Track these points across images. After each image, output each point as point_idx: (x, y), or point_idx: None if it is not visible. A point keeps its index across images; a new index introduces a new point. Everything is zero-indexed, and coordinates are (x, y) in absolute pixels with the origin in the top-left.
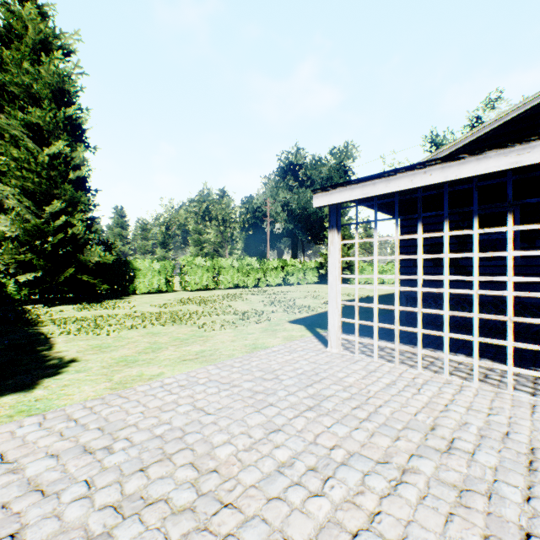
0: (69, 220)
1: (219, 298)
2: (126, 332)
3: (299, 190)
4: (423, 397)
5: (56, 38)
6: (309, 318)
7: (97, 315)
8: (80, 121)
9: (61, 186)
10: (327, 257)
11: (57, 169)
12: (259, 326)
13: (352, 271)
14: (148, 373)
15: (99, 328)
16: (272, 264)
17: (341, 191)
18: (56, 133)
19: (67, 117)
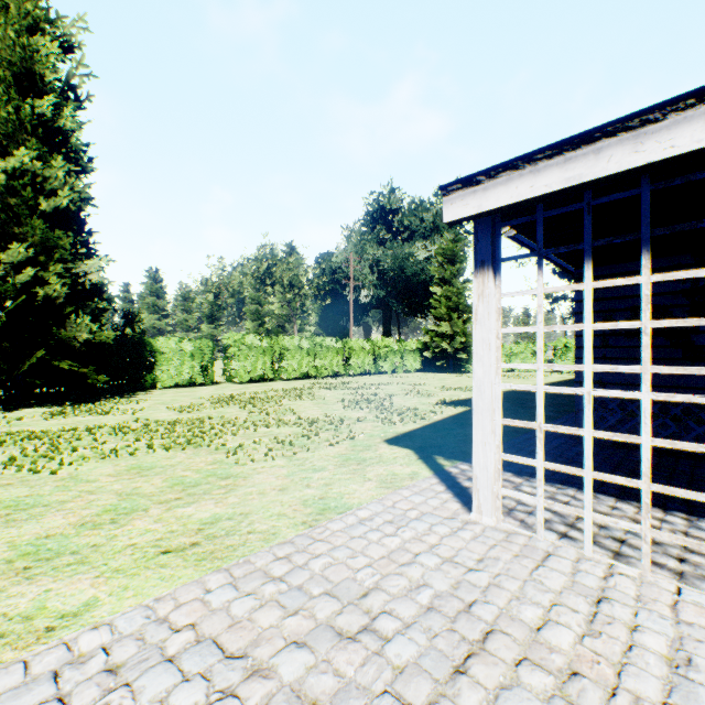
0: (41, 275)
1: (278, 394)
2: (91, 466)
3: (394, 244)
4: None
5: (50, 24)
6: (419, 433)
7: (64, 429)
8: (62, 125)
9: (26, 221)
10: (434, 335)
11: (22, 195)
12: (335, 450)
13: (469, 354)
14: (55, 605)
15: (48, 457)
16: (357, 344)
17: (509, 181)
18: (20, 139)
19: (38, 115)
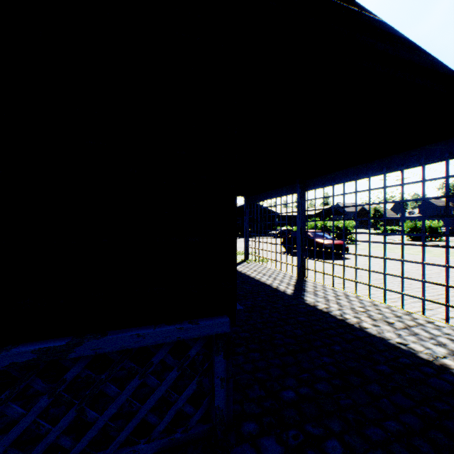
0: None
1: None
2: None
3: None
4: (399, 295)
5: None
6: None
7: None
8: None
9: None
10: None
11: None
12: None
13: None
14: None
15: None
16: None
17: None
18: None
19: None
